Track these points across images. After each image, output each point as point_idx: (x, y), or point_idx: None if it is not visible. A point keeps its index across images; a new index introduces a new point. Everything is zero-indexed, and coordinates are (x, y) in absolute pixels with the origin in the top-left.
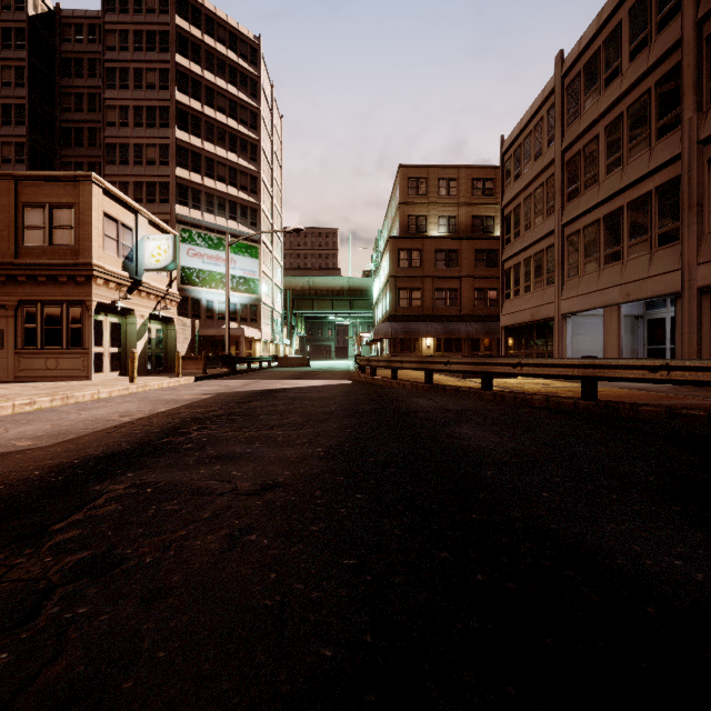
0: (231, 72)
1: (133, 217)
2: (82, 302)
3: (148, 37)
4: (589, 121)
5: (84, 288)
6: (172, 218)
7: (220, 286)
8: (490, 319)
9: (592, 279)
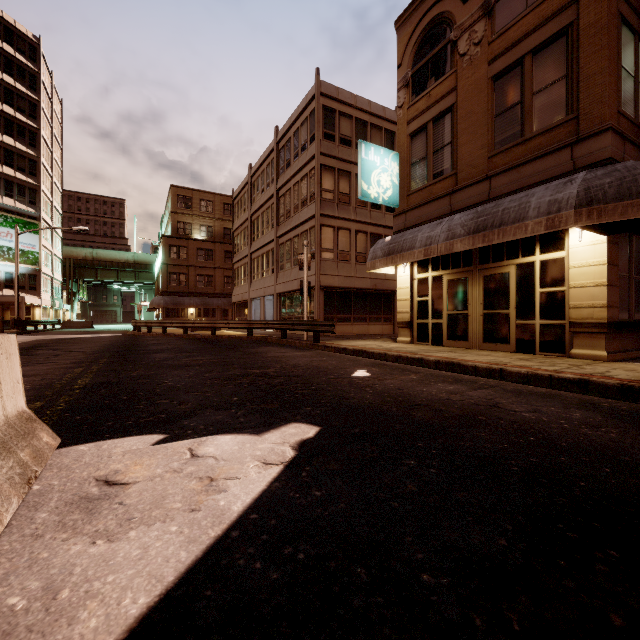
0: (7, 63)
1: None
2: None
3: None
4: (257, 207)
5: None
6: None
7: None
8: None
9: (258, 283)
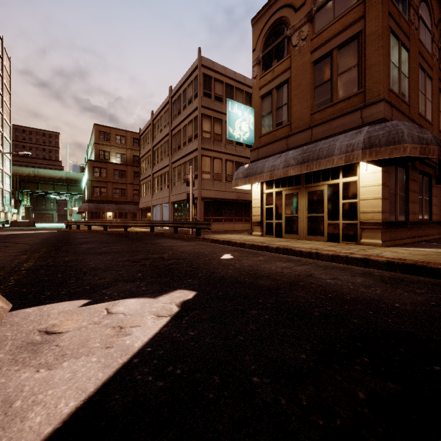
0: None
1: None
2: None
3: None
4: (157, 141)
5: None
6: None
7: None
8: None
9: (158, 195)
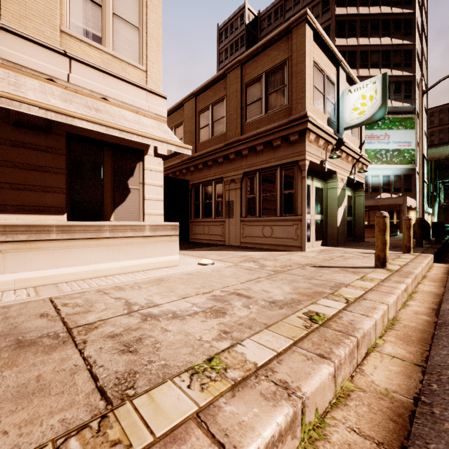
0: None
1: (334, 71)
2: (294, 164)
3: None
4: None
5: (297, 146)
6: None
7: (373, 161)
8: None
9: None
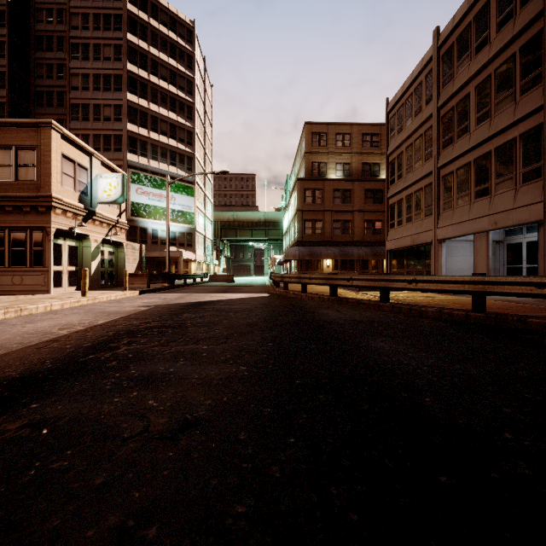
0: (172, 49)
1: (88, 159)
2: (43, 228)
3: (105, 19)
4: (461, 82)
5: (45, 216)
6: (124, 163)
7: (163, 217)
8: (376, 244)
9: (464, 211)
